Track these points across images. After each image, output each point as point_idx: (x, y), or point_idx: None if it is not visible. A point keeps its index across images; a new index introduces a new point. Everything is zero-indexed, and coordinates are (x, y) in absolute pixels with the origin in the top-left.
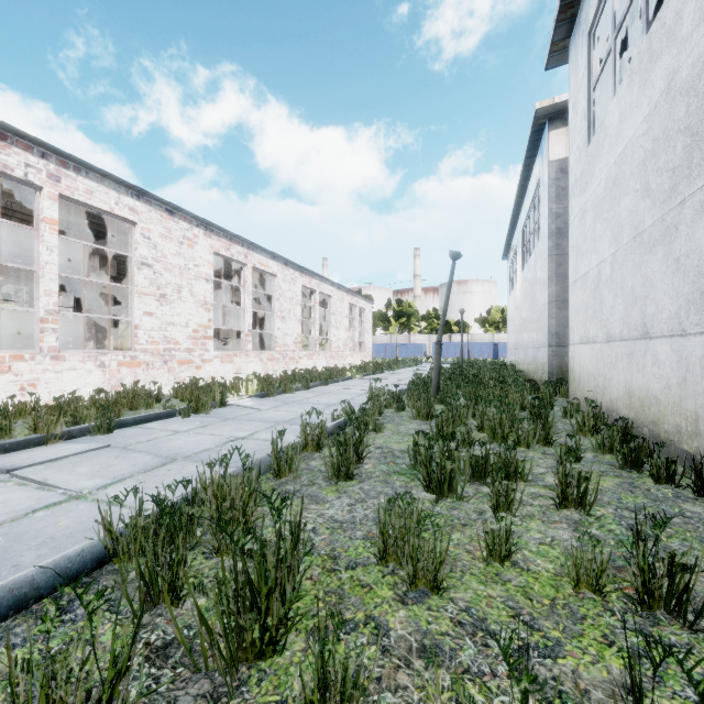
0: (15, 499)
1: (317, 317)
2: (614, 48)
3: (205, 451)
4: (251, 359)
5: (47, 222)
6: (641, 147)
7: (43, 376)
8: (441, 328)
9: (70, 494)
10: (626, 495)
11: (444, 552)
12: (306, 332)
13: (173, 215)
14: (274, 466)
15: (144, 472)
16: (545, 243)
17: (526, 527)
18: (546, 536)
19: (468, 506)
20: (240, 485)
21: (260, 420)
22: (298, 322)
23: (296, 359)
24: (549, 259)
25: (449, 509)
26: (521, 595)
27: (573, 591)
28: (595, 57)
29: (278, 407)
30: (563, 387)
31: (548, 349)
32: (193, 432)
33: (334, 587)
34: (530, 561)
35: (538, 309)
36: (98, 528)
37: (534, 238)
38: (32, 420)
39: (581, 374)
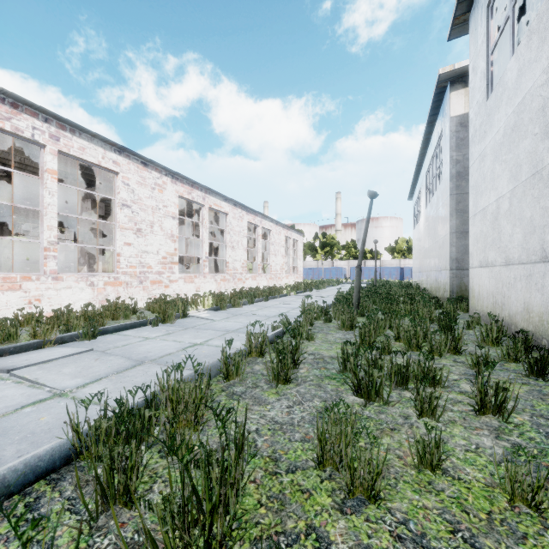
0: (10, 396)
1: (259, 246)
2: (512, 15)
3: (168, 355)
4: (208, 279)
5: (49, 173)
6: (540, 96)
7: (46, 293)
8: (361, 254)
9: (55, 392)
10: (538, 402)
11: (382, 464)
12: (251, 259)
13: (147, 166)
14: (223, 371)
15: (117, 373)
16: (446, 185)
17: (450, 433)
18: (470, 442)
19: (393, 410)
20: (192, 390)
21: (213, 329)
22: (245, 251)
23: (243, 279)
24: (450, 197)
25: (377, 413)
26: (457, 507)
27: (508, 505)
28: (493, 25)
29: (229, 318)
30: (463, 303)
31: (449, 271)
32: (159, 339)
33: (276, 492)
34: (460, 469)
35: (440, 239)
36: (66, 429)
37: (436, 181)
38: (32, 328)
39: (480, 292)
